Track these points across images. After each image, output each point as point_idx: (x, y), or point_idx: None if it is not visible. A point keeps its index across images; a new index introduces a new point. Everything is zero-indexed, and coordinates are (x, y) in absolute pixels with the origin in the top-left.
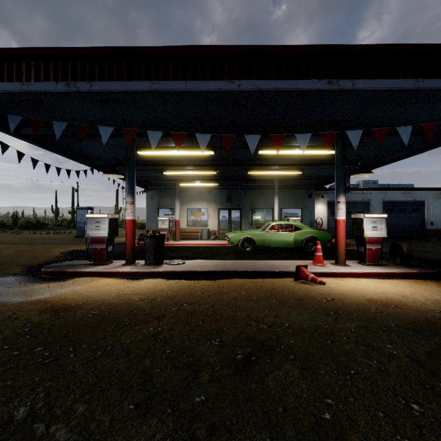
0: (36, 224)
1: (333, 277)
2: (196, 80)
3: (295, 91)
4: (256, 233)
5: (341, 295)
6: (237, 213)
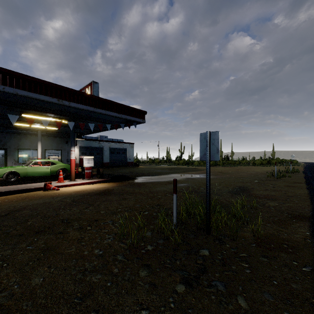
0: None
1: (67, 187)
2: None
3: (40, 99)
4: (20, 168)
5: (64, 192)
6: (1, 152)
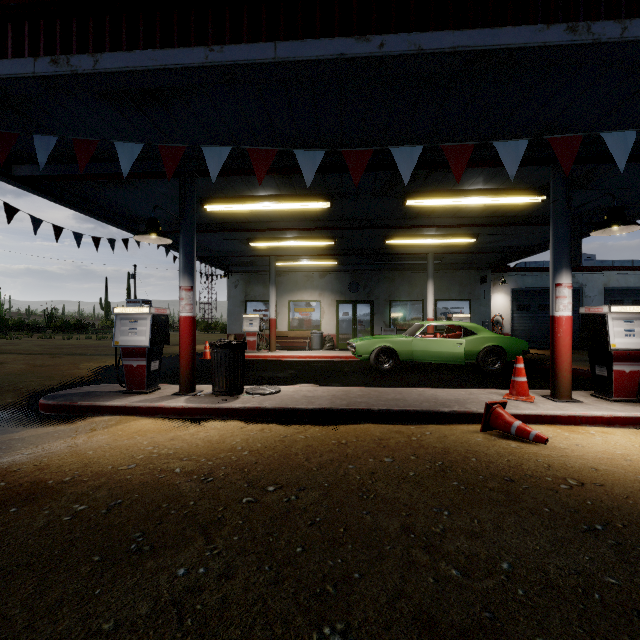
0: (75, 325)
1: (553, 424)
2: (294, 40)
3: (497, 51)
4: (400, 341)
5: (593, 471)
6: (366, 308)
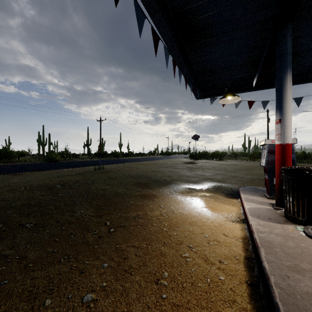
0: None
1: None
2: None
3: None
4: None
5: None
6: None
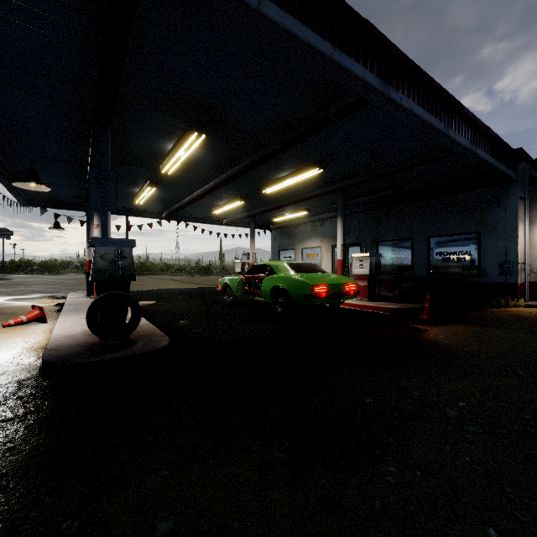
0: None
1: None
2: None
3: None
4: (233, 278)
5: None
6: (356, 251)
